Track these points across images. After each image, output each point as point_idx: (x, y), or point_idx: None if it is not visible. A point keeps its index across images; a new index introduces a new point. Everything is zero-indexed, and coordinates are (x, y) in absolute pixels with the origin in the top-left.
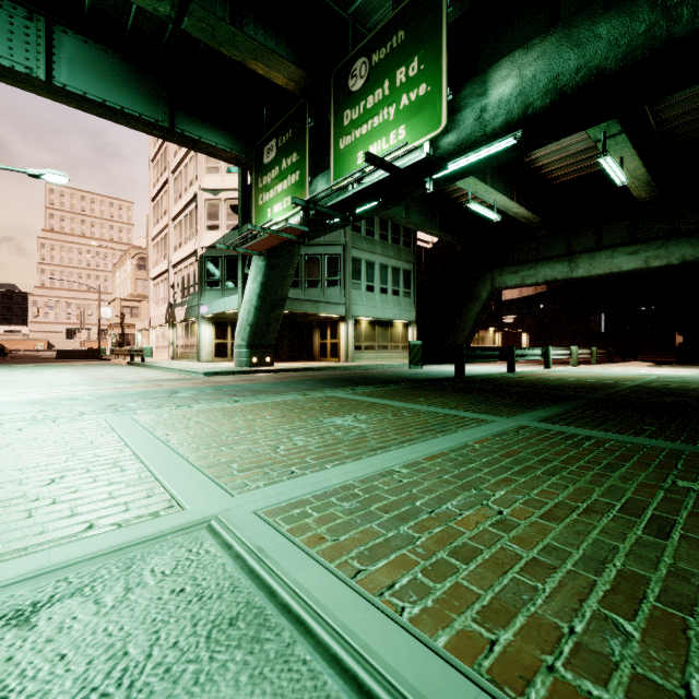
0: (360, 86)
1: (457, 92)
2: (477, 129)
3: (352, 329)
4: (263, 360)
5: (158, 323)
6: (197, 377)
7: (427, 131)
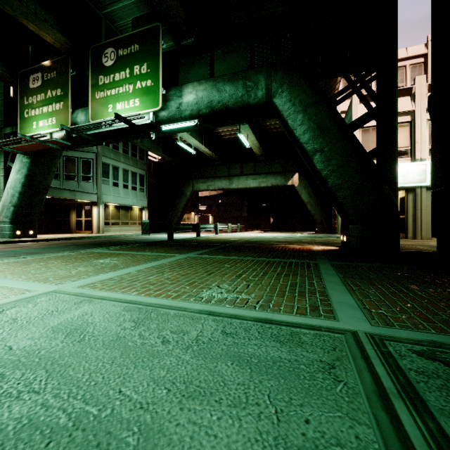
0: (111, 65)
1: (167, 90)
2: (178, 113)
3: (102, 211)
4: (27, 233)
5: None
6: None
7: (152, 106)
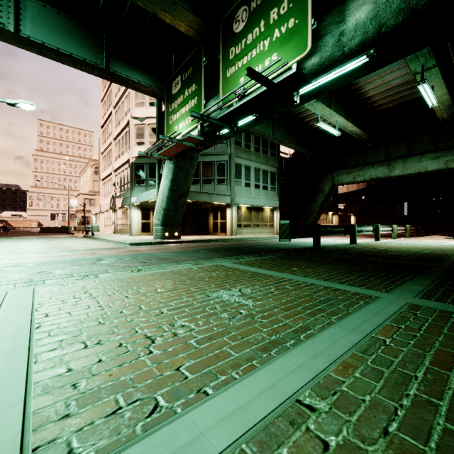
0: (242, 28)
1: (319, 23)
2: (337, 50)
3: (235, 212)
4: (173, 234)
5: (105, 209)
6: (124, 246)
7: (295, 55)
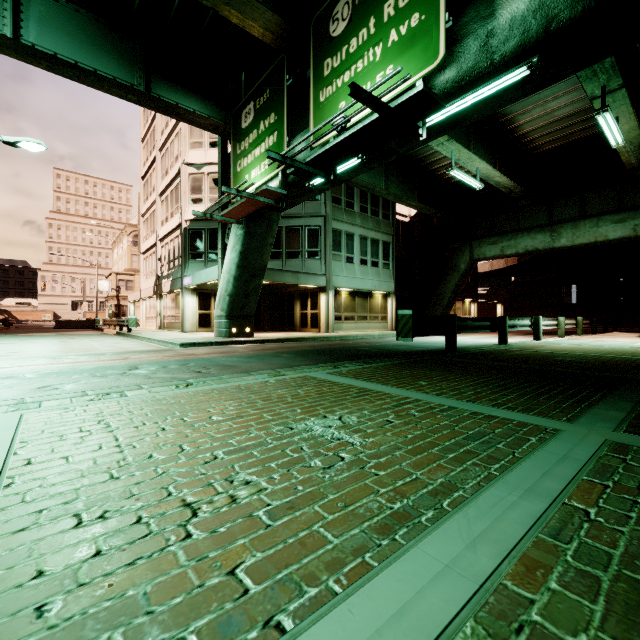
0: (342, 30)
1: (456, 19)
2: (482, 58)
3: (332, 299)
4: (243, 331)
5: (148, 295)
6: (171, 348)
7: (421, 67)
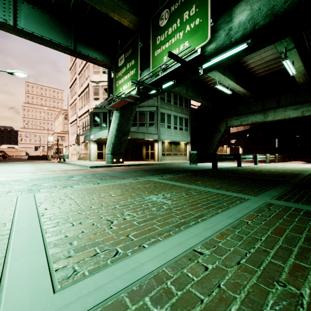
0: (165, 24)
1: (215, 21)
2: (227, 40)
3: (160, 146)
4: (119, 160)
5: (72, 143)
6: (86, 168)
7: (200, 42)
